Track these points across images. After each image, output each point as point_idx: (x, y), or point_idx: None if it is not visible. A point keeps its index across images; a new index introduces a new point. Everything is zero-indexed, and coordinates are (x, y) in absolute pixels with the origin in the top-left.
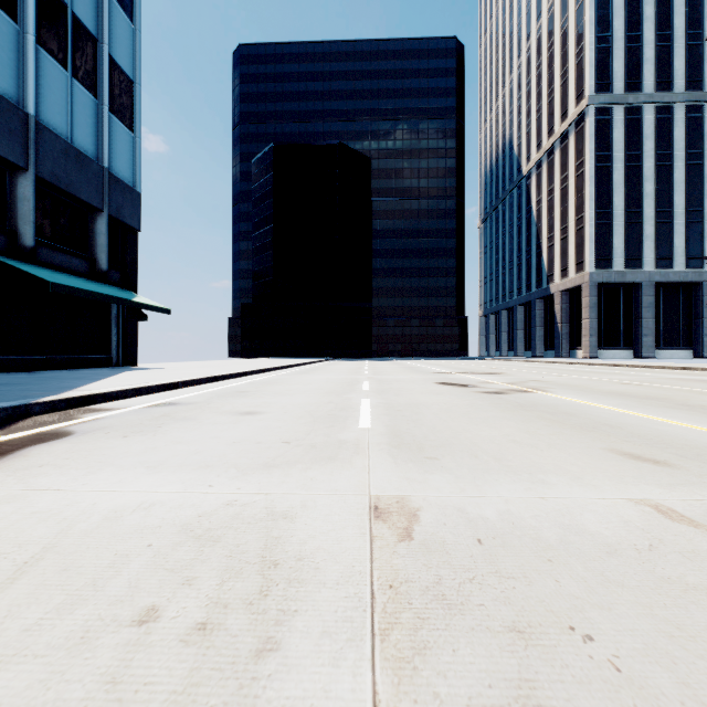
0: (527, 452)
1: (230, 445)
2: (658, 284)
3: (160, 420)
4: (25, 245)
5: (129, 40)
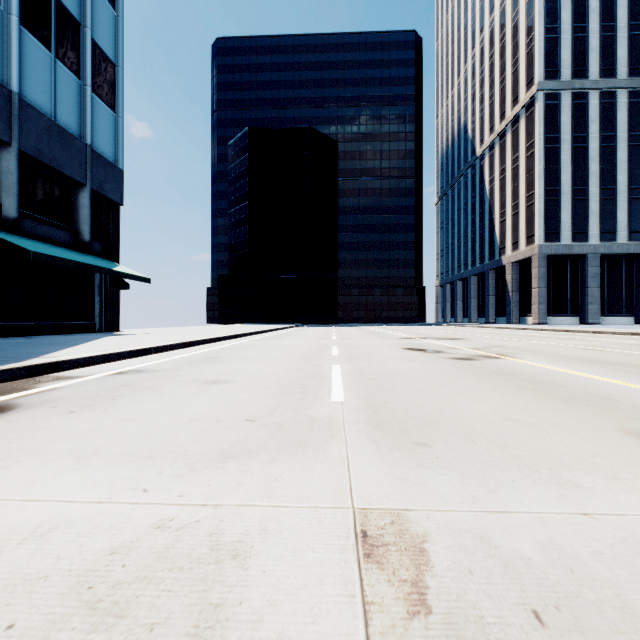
0: (531, 435)
1: (185, 424)
2: (603, 256)
3: (119, 390)
4: (9, 217)
5: (111, 25)
